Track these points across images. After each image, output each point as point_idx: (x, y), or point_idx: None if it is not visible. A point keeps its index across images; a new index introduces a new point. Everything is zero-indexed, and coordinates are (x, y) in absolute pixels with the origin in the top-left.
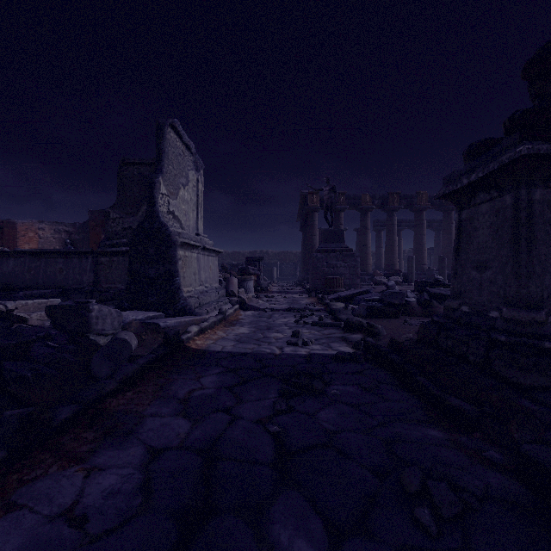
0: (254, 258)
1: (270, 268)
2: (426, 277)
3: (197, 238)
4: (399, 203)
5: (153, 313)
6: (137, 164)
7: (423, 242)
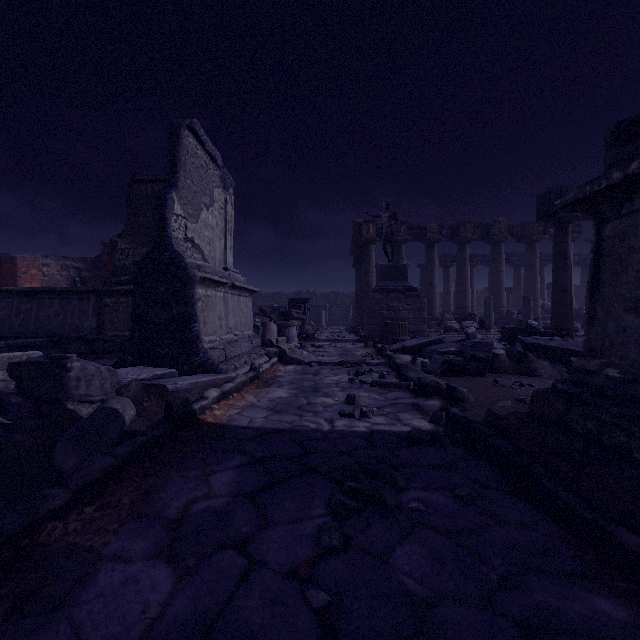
0: (298, 300)
1: (318, 311)
2: (505, 322)
3: (224, 272)
4: (472, 233)
5: (162, 371)
6: (151, 181)
7: (501, 280)
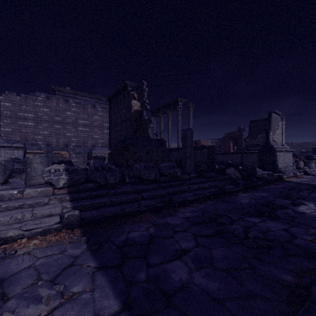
0: None
1: None
2: None
3: (282, 147)
4: None
5: (269, 172)
6: (256, 121)
7: None
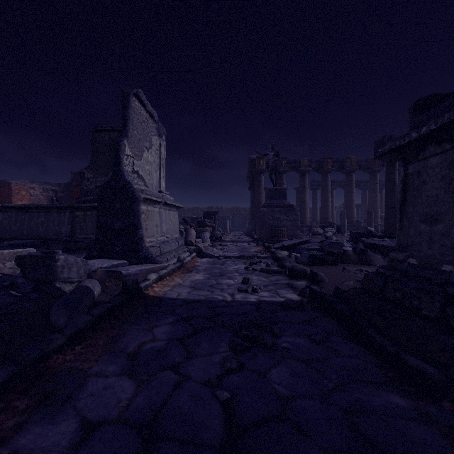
0: (210, 213)
1: (224, 220)
2: (355, 228)
3: (159, 194)
4: (332, 166)
5: (118, 262)
6: (108, 130)
7: (352, 199)
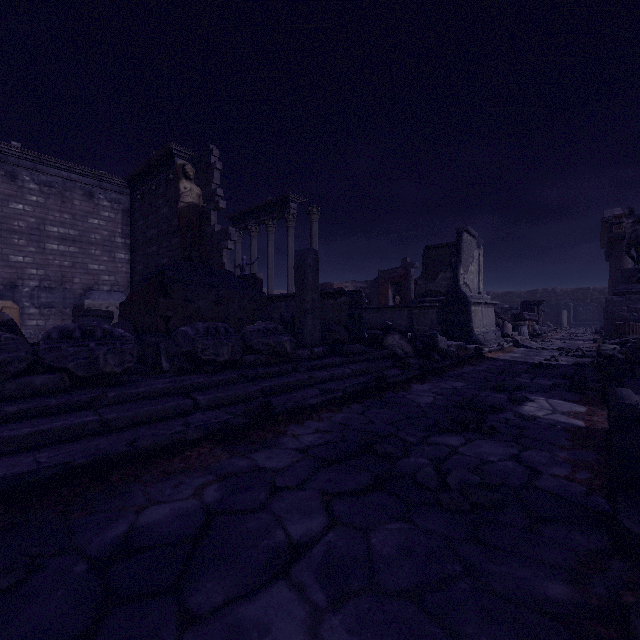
0: (531, 302)
1: (557, 311)
2: None
3: (480, 296)
4: None
5: (459, 342)
6: (435, 248)
7: None
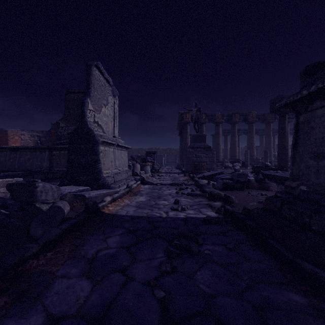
0: (151, 152)
1: (161, 158)
2: (255, 163)
3: (113, 138)
4: (238, 119)
5: (83, 188)
6: (76, 92)
7: (253, 142)
